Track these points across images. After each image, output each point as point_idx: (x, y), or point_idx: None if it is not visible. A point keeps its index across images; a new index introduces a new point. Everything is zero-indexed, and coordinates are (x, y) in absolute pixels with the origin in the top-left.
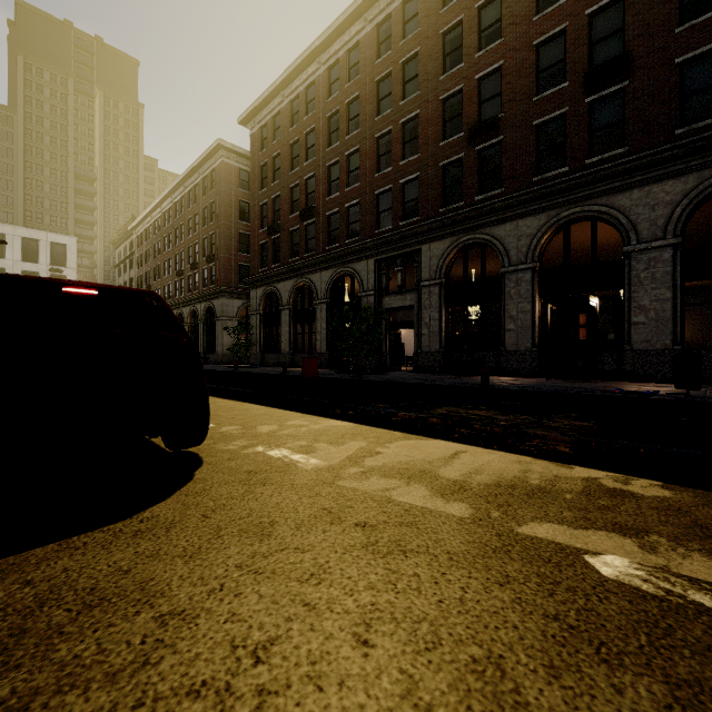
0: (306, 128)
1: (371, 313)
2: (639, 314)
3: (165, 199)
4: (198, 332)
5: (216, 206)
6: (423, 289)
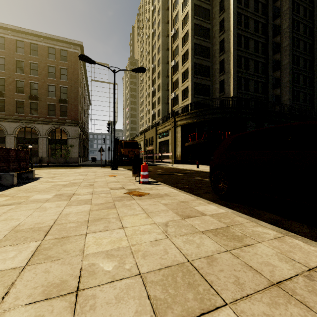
0: None
1: None
2: (41, 150)
3: None
4: None
5: None
6: None
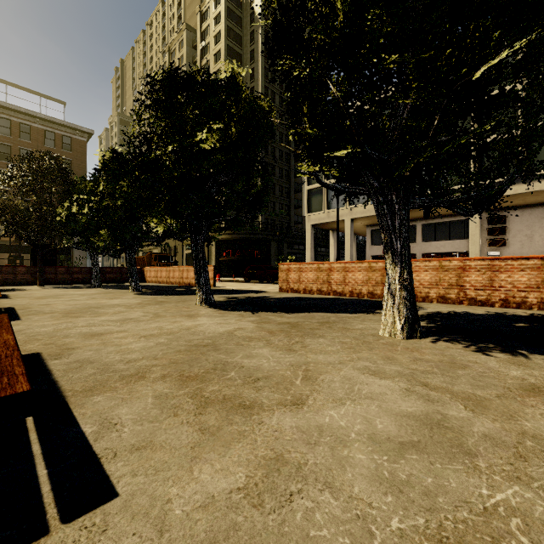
0: None
1: None
2: None
3: None
4: None
5: None
6: None
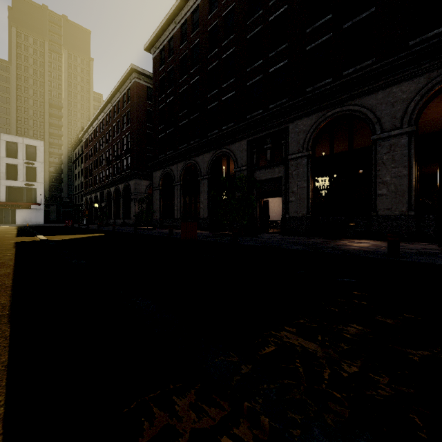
0: (192, 43)
1: (245, 181)
2: None
3: (100, 113)
4: (120, 204)
5: (131, 113)
6: (290, 162)
